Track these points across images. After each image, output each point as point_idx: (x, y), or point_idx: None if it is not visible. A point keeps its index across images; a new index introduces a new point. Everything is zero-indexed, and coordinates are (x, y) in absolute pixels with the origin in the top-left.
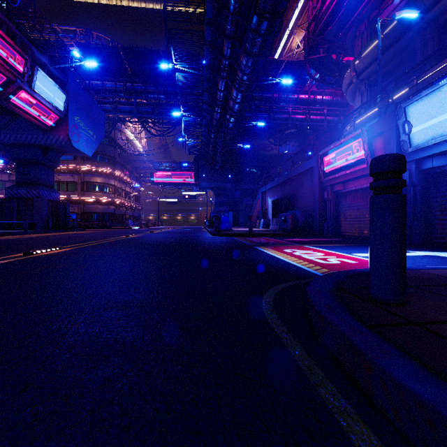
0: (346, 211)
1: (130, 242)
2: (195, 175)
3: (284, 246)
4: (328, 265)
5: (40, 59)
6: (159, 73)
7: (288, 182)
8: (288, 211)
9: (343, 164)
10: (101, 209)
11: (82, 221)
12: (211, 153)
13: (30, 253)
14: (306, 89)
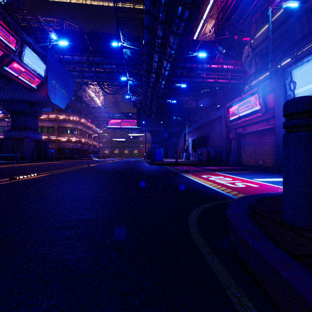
0: (245, 147)
1: (90, 170)
2: (137, 122)
3: (201, 173)
4: (237, 188)
5: (27, 39)
6: (112, 50)
7: (203, 127)
8: (203, 147)
9: (243, 113)
10: (71, 146)
11: (58, 154)
12: (148, 106)
13: (14, 178)
14: (215, 61)
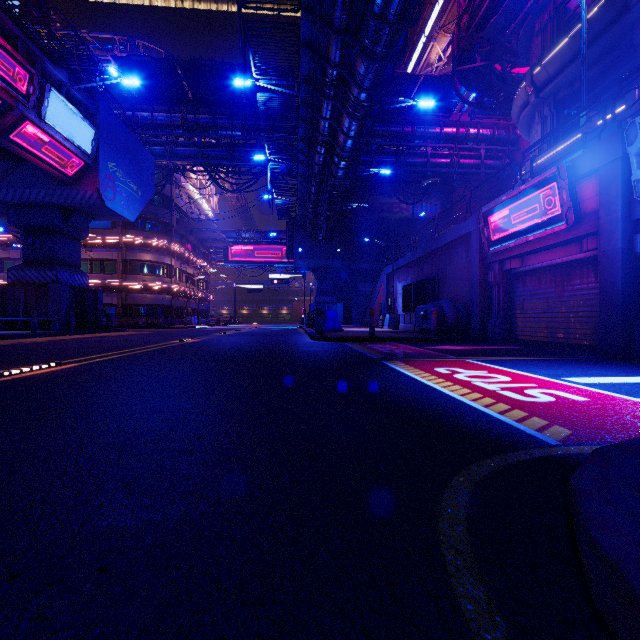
0: (525, 301)
1: (181, 352)
2: (288, 250)
3: (433, 361)
4: (536, 406)
5: (54, 74)
6: (234, 99)
7: (428, 258)
8: (430, 302)
9: (522, 226)
10: (151, 299)
11: (123, 316)
12: (311, 216)
13: None
14: (453, 119)
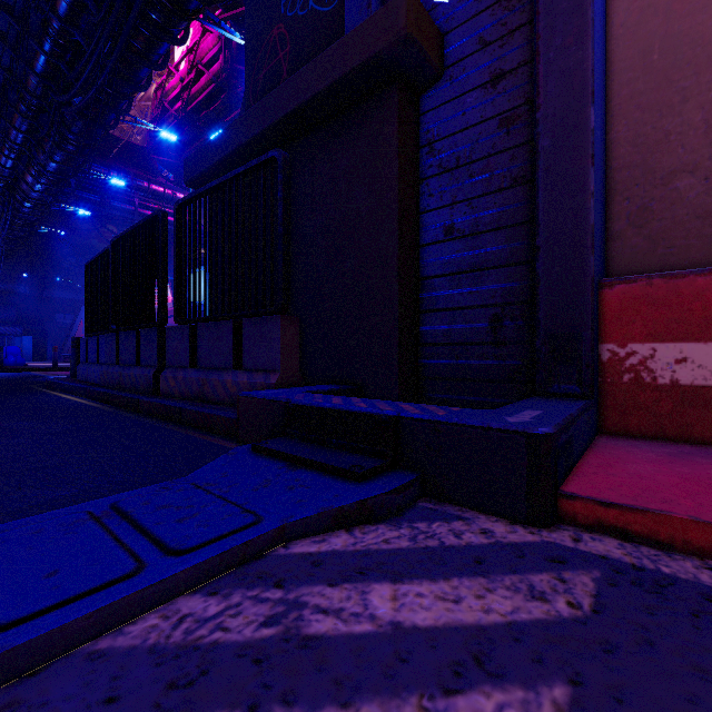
0: None
1: None
2: None
3: None
4: None
5: None
6: None
7: None
8: None
9: None
10: None
11: None
12: None
13: None
14: (161, 181)
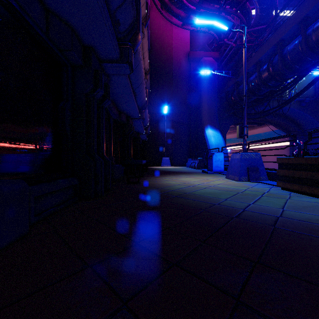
0: None
1: None
2: None
3: None
4: None
5: None
6: None
7: None
8: None
9: None
10: None
11: None
12: None
13: None
14: None
